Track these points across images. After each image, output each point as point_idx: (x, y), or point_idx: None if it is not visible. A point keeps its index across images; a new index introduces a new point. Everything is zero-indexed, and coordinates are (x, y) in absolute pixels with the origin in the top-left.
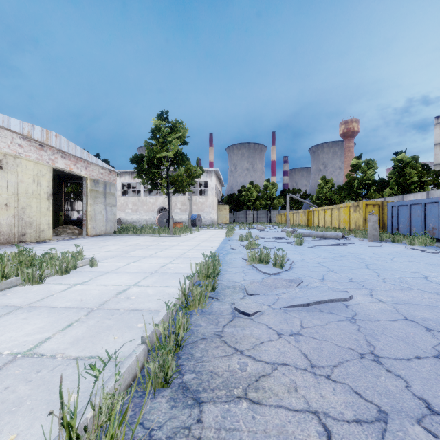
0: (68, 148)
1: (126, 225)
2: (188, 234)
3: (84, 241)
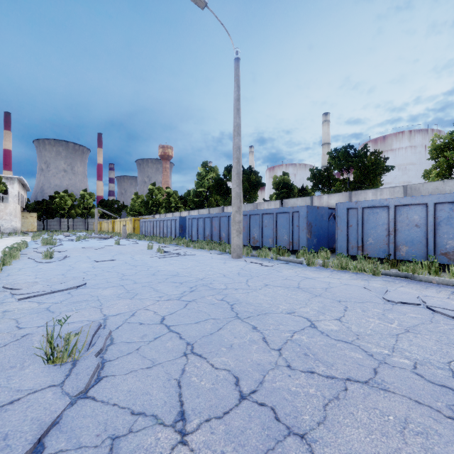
0: None
1: None
2: None
3: None
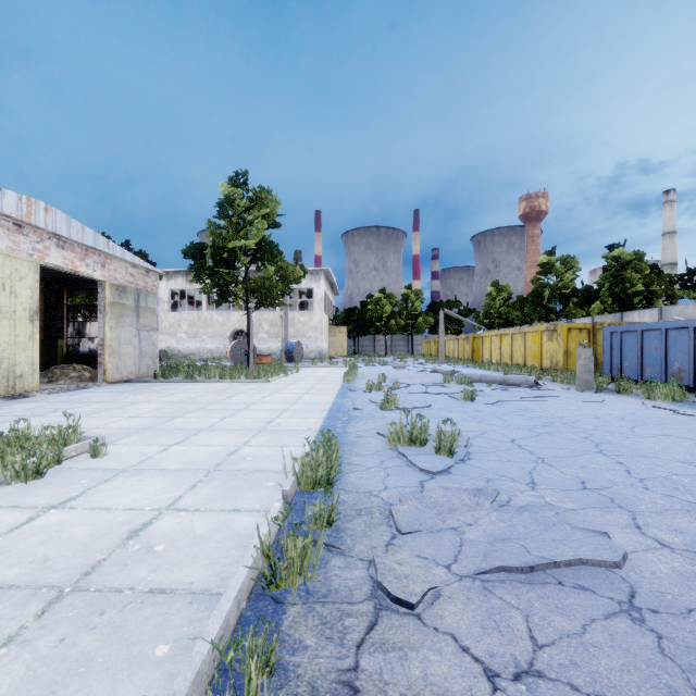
0: (69, 231)
1: (177, 360)
2: (281, 376)
3: (97, 394)
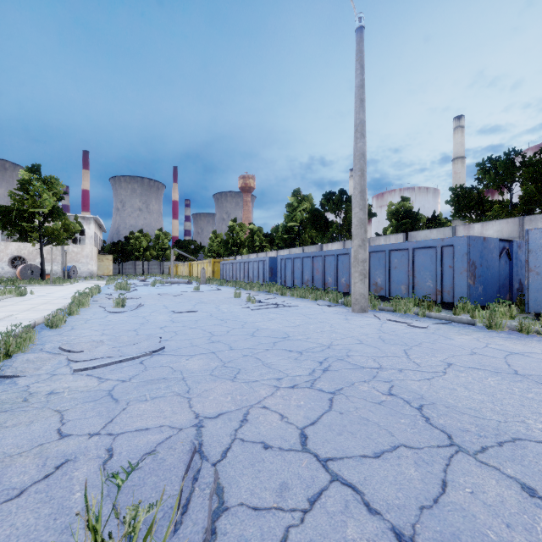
0: None
1: None
2: (69, 284)
3: None
